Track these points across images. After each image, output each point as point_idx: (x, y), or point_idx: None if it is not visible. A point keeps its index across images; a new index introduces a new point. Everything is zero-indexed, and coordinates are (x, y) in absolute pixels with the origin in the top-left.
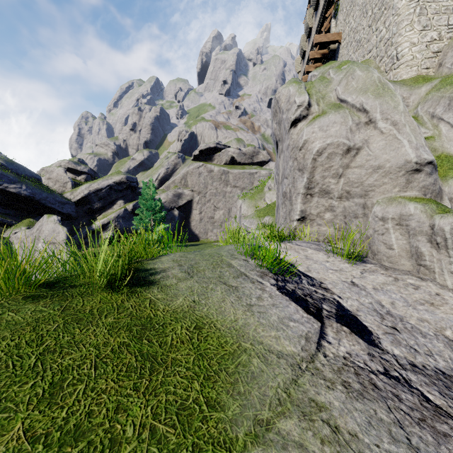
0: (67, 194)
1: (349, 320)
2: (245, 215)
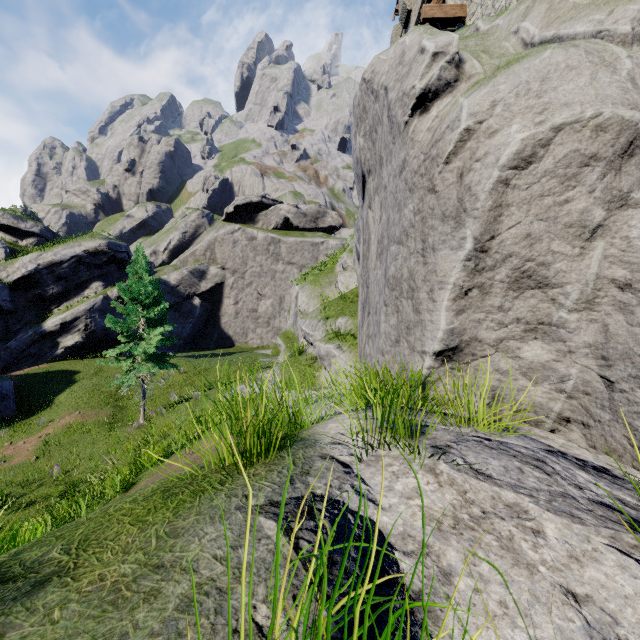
0: None
1: None
2: (304, 311)
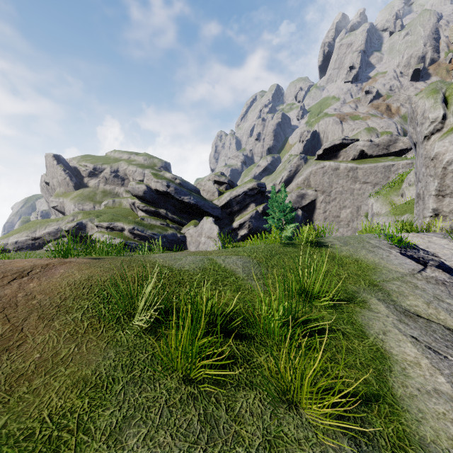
0: (215, 201)
1: (444, 268)
2: (378, 213)
